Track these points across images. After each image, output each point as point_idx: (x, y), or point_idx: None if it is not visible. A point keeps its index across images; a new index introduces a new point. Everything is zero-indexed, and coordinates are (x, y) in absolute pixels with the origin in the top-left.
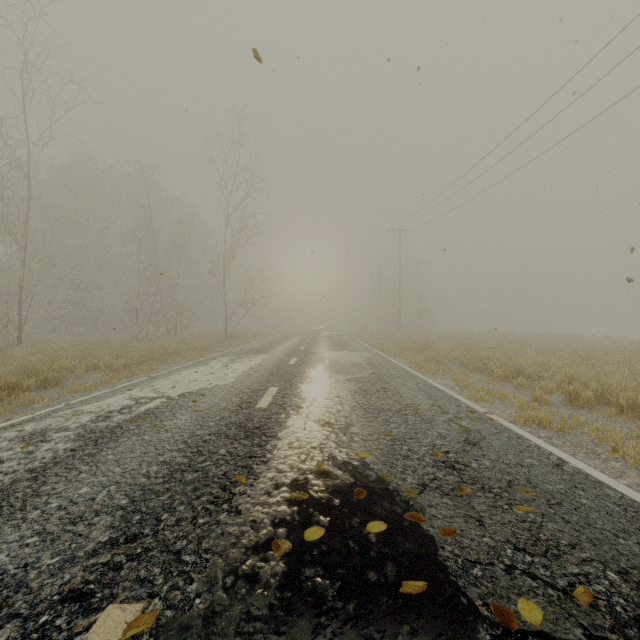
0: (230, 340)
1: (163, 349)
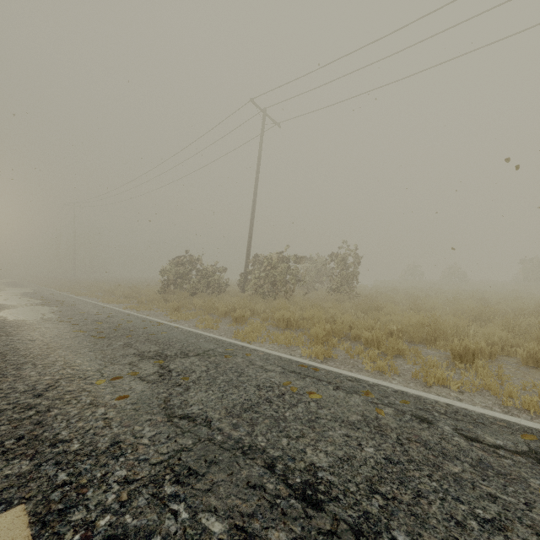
0: None
1: None
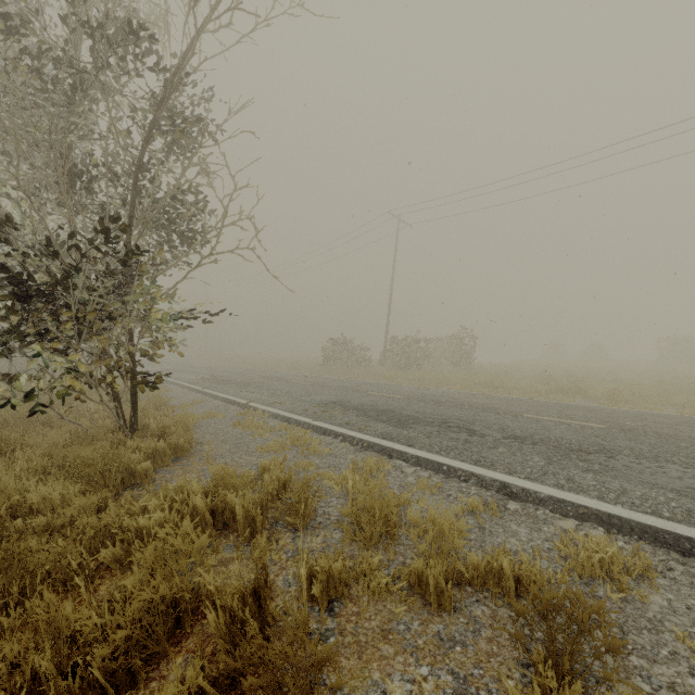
0: None
1: None
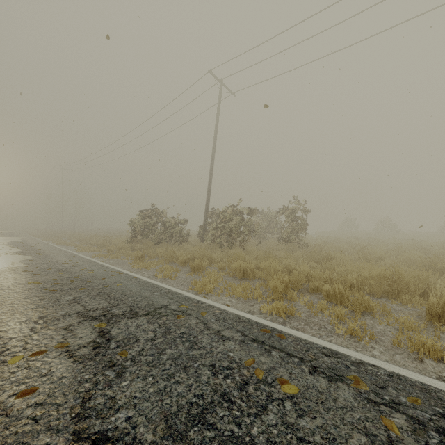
0: None
1: None
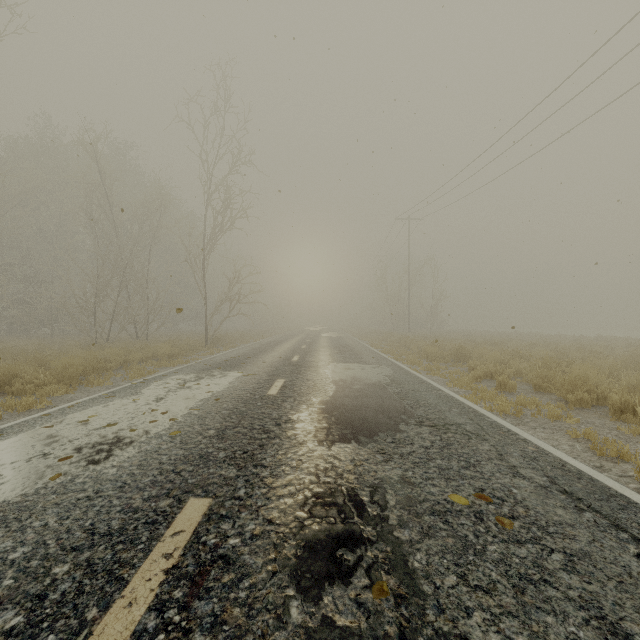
0: (210, 345)
1: (95, 362)
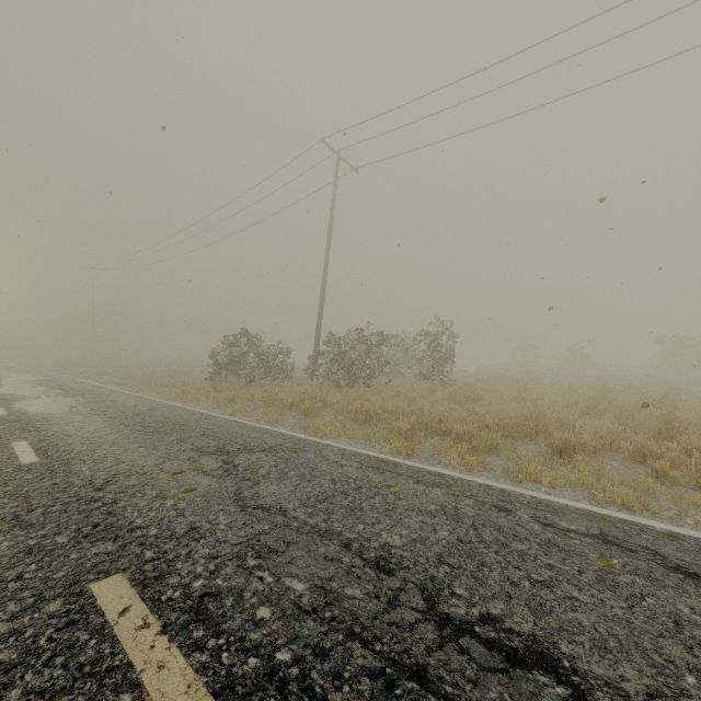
0: None
1: None
